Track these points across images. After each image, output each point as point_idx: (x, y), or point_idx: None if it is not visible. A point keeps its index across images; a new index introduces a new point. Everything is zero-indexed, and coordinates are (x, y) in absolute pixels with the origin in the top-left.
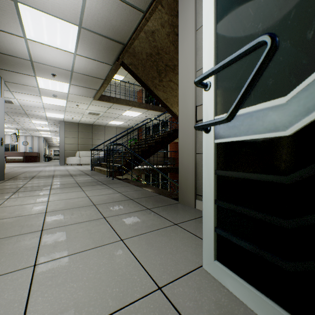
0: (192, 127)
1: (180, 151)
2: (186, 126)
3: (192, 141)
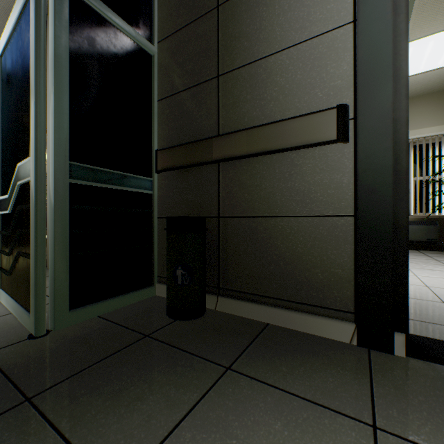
0: None
1: (48, 217)
2: None
3: None
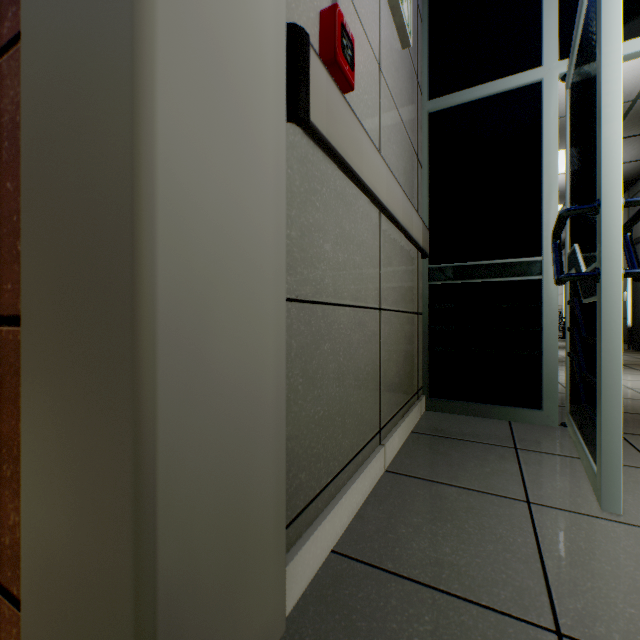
0: (278, 129)
1: (176, 260)
2: (237, 68)
3: (278, 217)
